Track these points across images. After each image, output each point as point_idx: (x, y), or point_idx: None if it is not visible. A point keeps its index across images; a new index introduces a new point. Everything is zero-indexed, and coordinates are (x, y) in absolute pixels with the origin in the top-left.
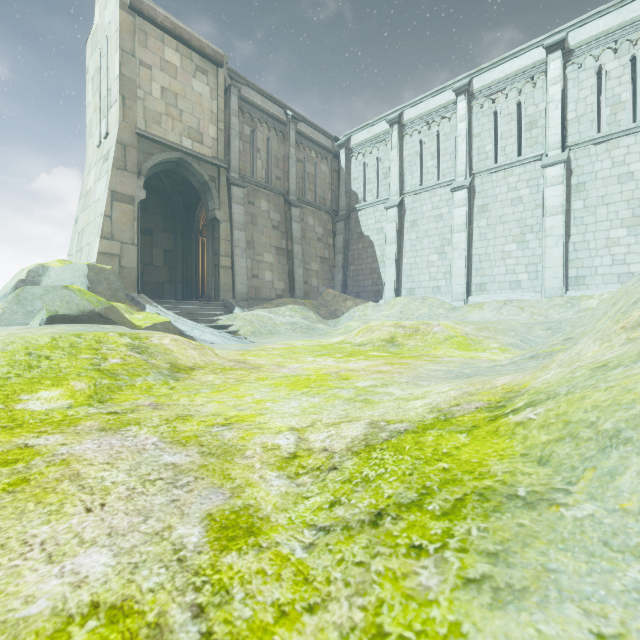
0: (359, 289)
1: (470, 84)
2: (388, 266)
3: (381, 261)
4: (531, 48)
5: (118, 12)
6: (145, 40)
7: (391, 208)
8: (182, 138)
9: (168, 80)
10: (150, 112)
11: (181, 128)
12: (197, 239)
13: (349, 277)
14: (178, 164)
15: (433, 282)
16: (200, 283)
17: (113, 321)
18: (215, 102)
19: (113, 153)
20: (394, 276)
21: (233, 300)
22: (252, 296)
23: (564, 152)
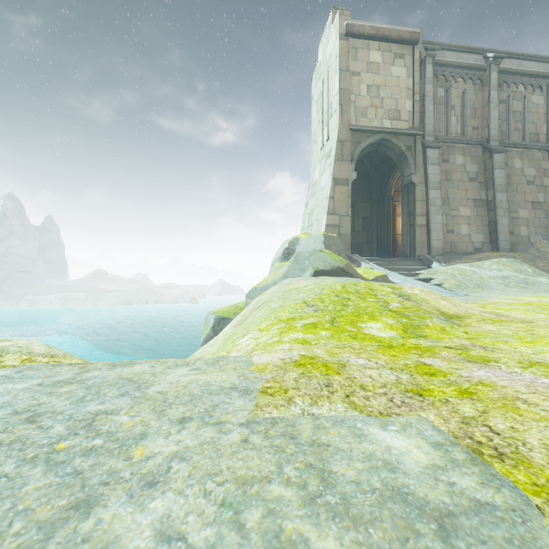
0: None
1: None
2: None
3: None
4: None
5: (337, 43)
6: (355, 54)
7: None
8: (383, 121)
9: (372, 77)
10: (359, 109)
11: (382, 113)
12: (389, 204)
13: None
14: (379, 144)
15: None
16: (391, 242)
17: (351, 274)
18: (411, 78)
19: (334, 150)
20: None
21: (429, 255)
22: (447, 251)
23: None
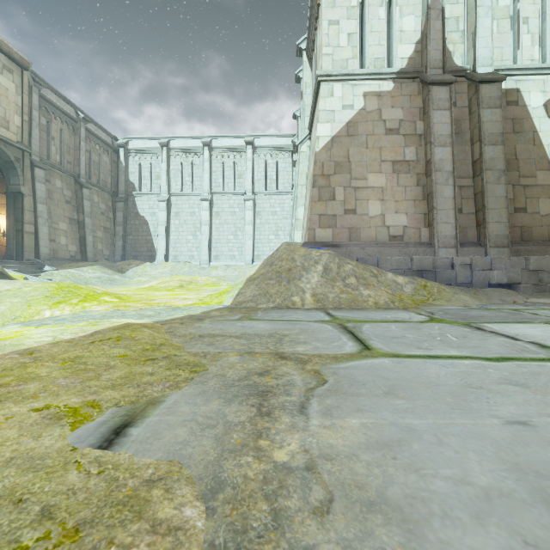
0: (137, 253)
1: (211, 142)
2: (160, 240)
3: (154, 235)
4: (240, 137)
5: None
6: None
7: (162, 201)
8: None
9: None
10: None
11: None
12: None
13: (128, 244)
14: None
15: (190, 252)
16: None
17: (8, 276)
18: (20, 97)
19: None
20: (165, 247)
21: (39, 260)
22: (51, 256)
23: (253, 195)
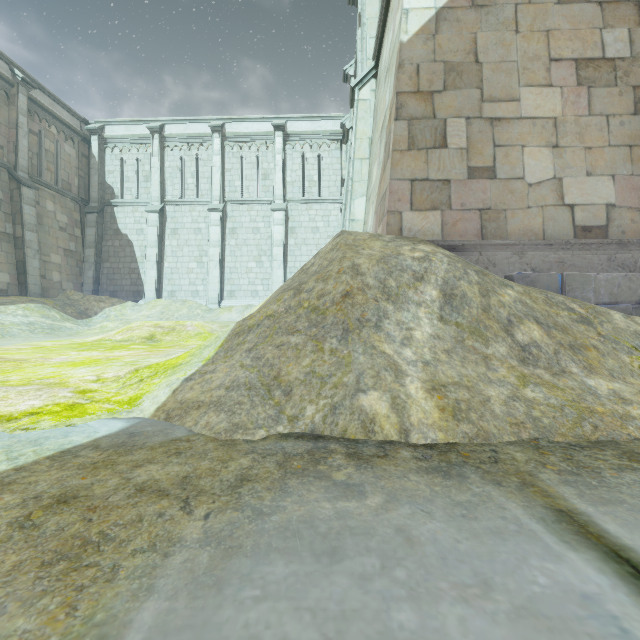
0: (116, 288)
1: (223, 127)
2: (149, 268)
3: (141, 262)
4: (265, 120)
5: None
6: None
7: (152, 212)
8: None
9: None
10: None
11: None
12: None
13: (103, 274)
14: None
15: (193, 287)
16: None
17: None
18: None
19: None
20: (155, 278)
21: None
22: None
23: (284, 203)
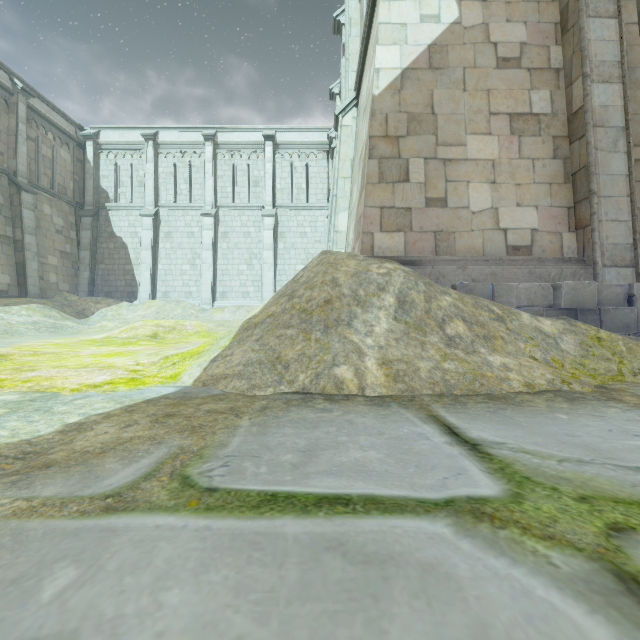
0: (111, 289)
1: (216, 135)
2: (144, 270)
3: (136, 264)
4: (256, 130)
5: None
6: None
7: (147, 216)
8: None
9: None
10: None
11: None
12: None
13: (98, 276)
14: None
15: (186, 288)
16: None
17: None
18: None
19: None
20: (150, 280)
21: None
22: None
23: (274, 209)
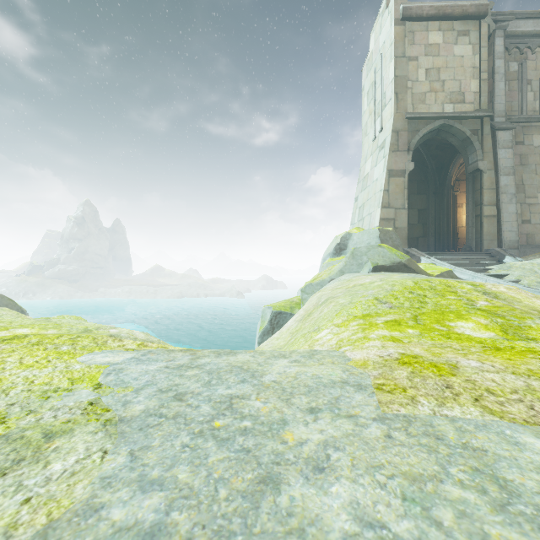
0: None
1: None
2: None
3: None
4: None
5: (392, 30)
6: (412, 38)
7: None
8: (444, 106)
9: (431, 60)
10: (416, 96)
11: (443, 97)
12: (448, 195)
13: None
14: (438, 131)
15: None
16: (451, 235)
17: (413, 270)
18: (477, 56)
19: (389, 141)
20: None
21: (500, 249)
22: (522, 243)
23: None
